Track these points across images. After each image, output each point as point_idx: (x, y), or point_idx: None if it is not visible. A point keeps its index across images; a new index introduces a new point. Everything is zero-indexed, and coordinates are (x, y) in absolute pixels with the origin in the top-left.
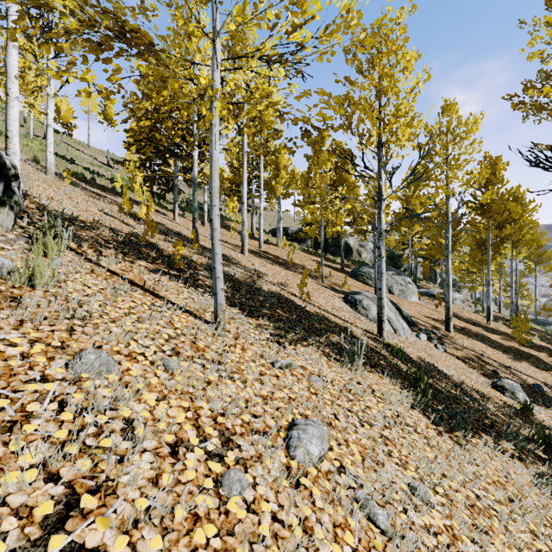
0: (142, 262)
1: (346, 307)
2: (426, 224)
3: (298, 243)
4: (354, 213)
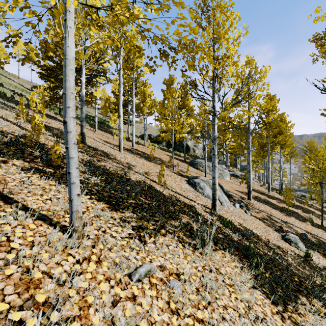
0: (18, 161)
1: (189, 188)
2: (232, 134)
3: (157, 144)
4: (190, 126)
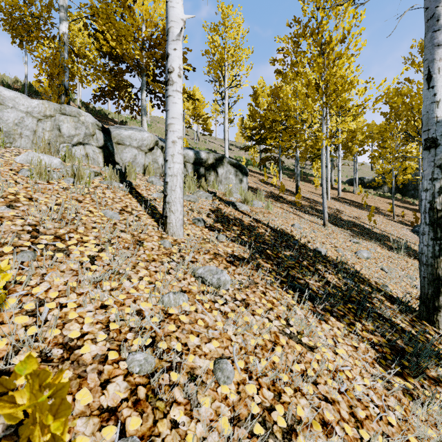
0: (284, 204)
1: (411, 234)
2: None
3: (374, 189)
4: None
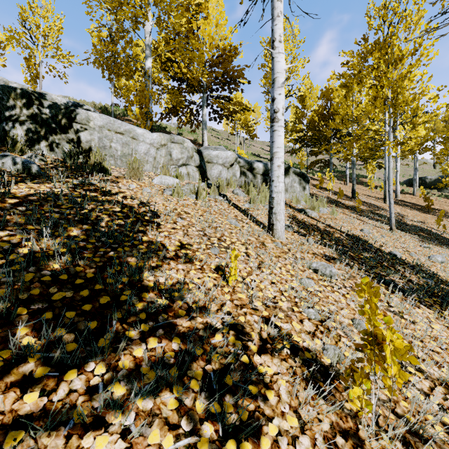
0: (344, 209)
1: None
2: None
3: (438, 190)
4: None
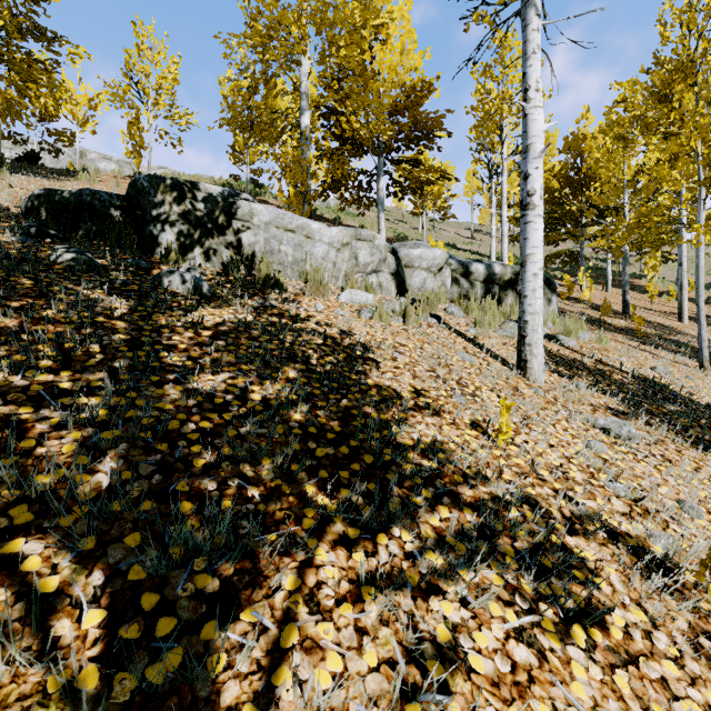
0: (614, 334)
1: None
2: None
3: None
4: None
